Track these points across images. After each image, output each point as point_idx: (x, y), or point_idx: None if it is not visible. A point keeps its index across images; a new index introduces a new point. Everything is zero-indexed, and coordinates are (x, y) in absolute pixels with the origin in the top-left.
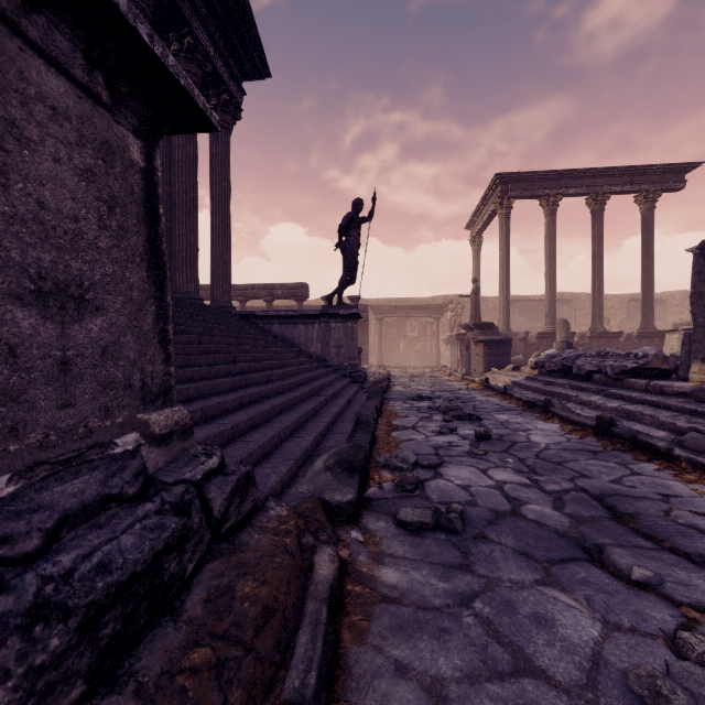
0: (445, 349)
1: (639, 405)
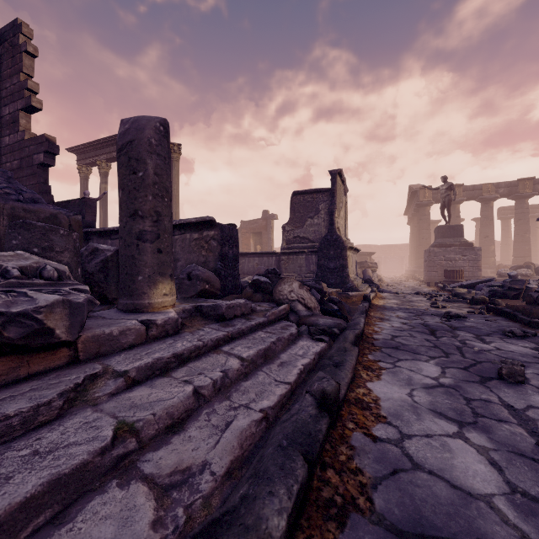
0: None
1: (235, 346)
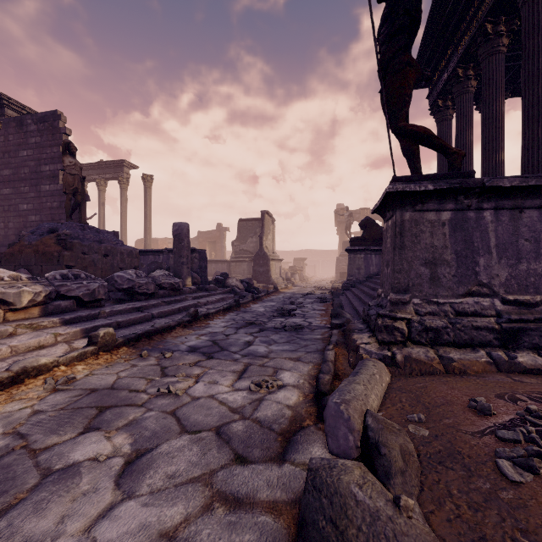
0: None
1: (213, 296)
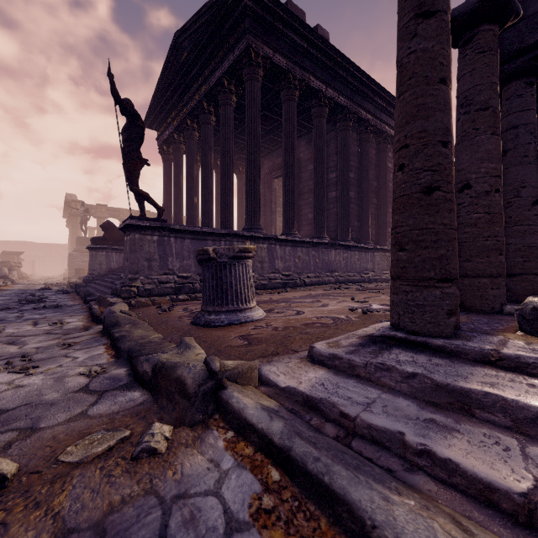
0: None
1: None
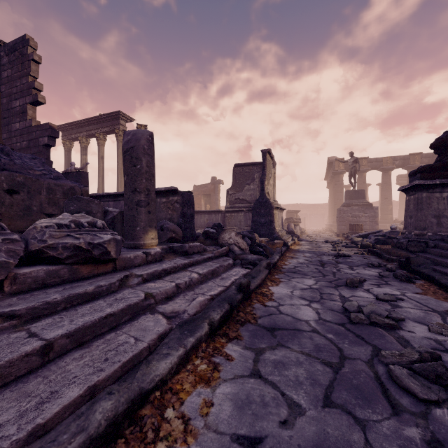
0: None
1: (195, 268)
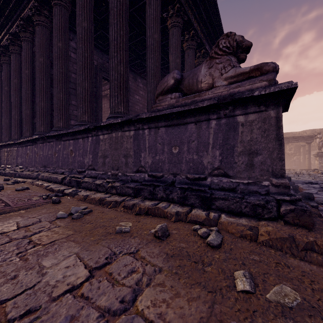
0: (313, 160)
1: None
